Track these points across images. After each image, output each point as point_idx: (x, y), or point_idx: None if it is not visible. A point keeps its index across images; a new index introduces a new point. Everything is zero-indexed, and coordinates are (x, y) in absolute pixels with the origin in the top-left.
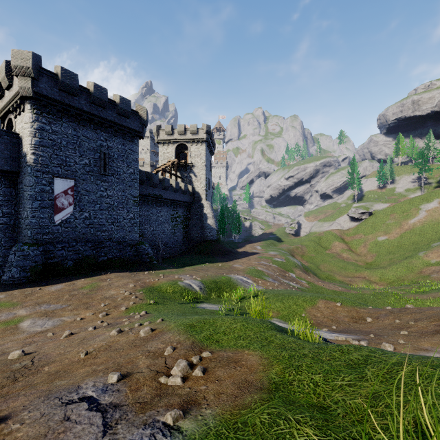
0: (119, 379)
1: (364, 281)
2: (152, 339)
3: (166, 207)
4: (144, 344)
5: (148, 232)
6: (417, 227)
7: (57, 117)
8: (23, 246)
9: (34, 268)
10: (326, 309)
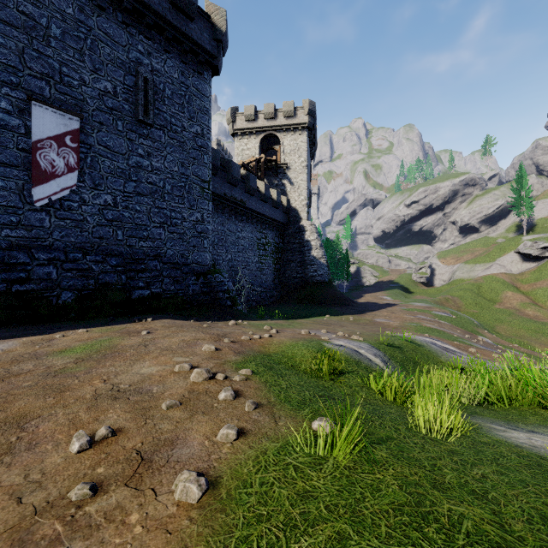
0: None
1: None
2: None
3: (250, 225)
4: None
5: (224, 261)
6: None
7: None
8: None
9: None
10: None
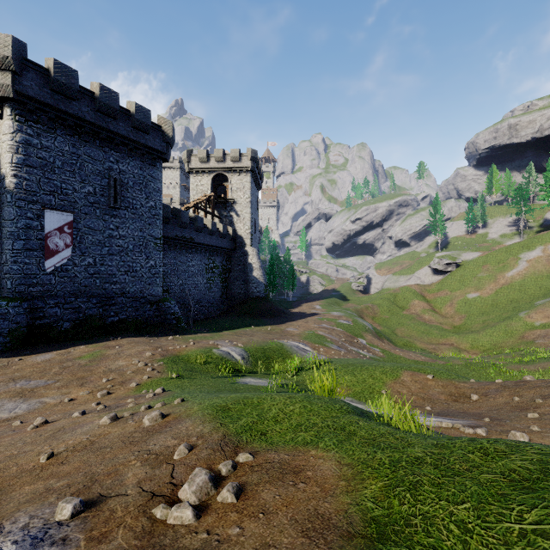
0: (75, 513)
1: (451, 349)
2: (161, 430)
3: (199, 255)
4: (145, 440)
5: (176, 286)
6: (516, 282)
7: (48, 127)
8: (0, 301)
9: (14, 331)
10: (413, 384)
